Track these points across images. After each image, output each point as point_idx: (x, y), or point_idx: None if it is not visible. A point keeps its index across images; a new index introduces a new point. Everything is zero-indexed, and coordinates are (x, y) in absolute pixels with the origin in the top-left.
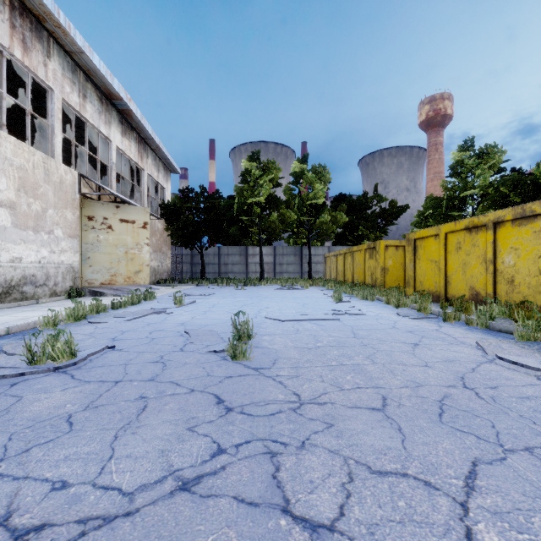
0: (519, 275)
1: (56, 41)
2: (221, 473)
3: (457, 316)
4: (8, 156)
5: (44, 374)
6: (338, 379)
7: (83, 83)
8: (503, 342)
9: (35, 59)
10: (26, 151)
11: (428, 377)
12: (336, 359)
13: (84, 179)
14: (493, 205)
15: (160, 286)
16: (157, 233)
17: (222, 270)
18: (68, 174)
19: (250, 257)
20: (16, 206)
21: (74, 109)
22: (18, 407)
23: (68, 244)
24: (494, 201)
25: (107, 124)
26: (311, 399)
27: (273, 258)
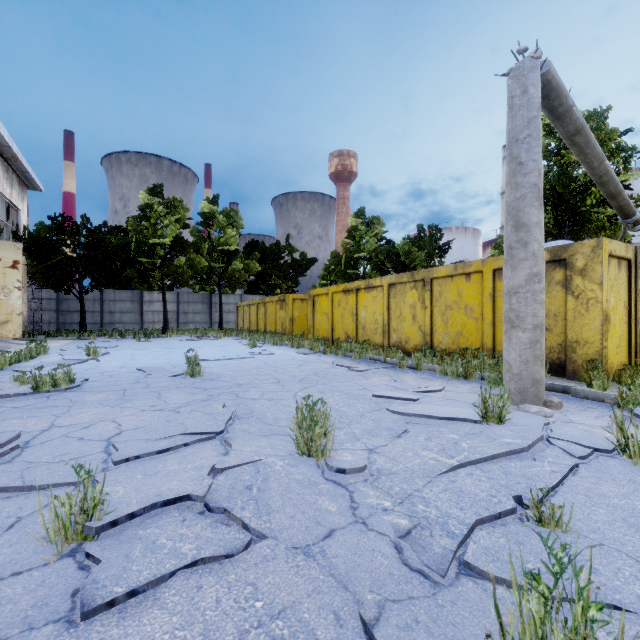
0: (367, 323)
1: None
2: (217, 397)
3: (332, 351)
4: None
5: (59, 392)
6: (257, 378)
7: None
8: (344, 360)
9: None
10: None
11: (301, 374)
12: (256, 373)
13: None
14: (375, 268)
15: (24, 341)
16: None
17: (106, 319)
18: None
19: (146, 304)
20: None
21: None
22: (79, 400)
23: None
24: (376, 264)
25: None
26: (245, 383)
27: (176, 306)
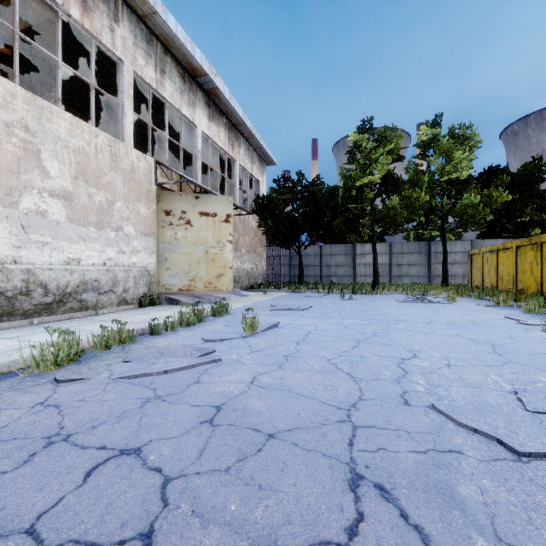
0: None
1: (126, 5)
2: None
3: None
4: (62, 136)
5: None
6: None
7: (160, 56)
8: None
9: (99, 22)
10: (86, 131)
11: None
12: None
13: (160, 167)
14: None
15: (250, 292)
16: (251, 232)
17: (324, 272)
18: (141, 161)
19: (358, 257)
20: (73, 197)
21: (150, 86)
22: None
23: (141, 243)
24: None
25: (191, 106)
26: None
27: (388, 257)
